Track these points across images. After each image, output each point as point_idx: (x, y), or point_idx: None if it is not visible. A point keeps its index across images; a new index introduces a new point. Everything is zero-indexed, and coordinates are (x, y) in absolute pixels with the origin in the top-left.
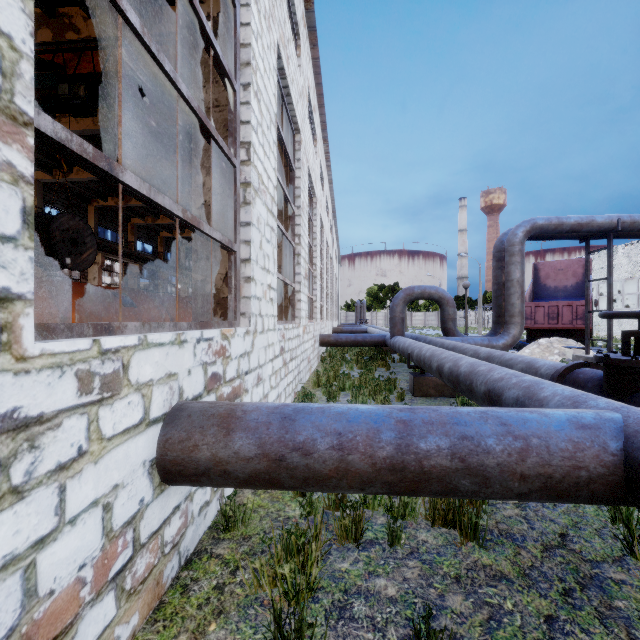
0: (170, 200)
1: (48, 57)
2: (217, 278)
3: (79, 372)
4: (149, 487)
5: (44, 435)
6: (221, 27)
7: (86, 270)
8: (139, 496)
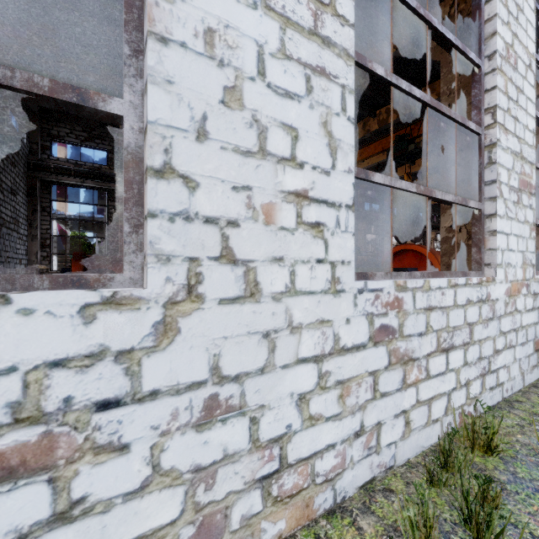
0: None
1: (400, 132)
2: None
3: None
4: None
5: (536, 298)
6: None
7: (383, 237)
8: None
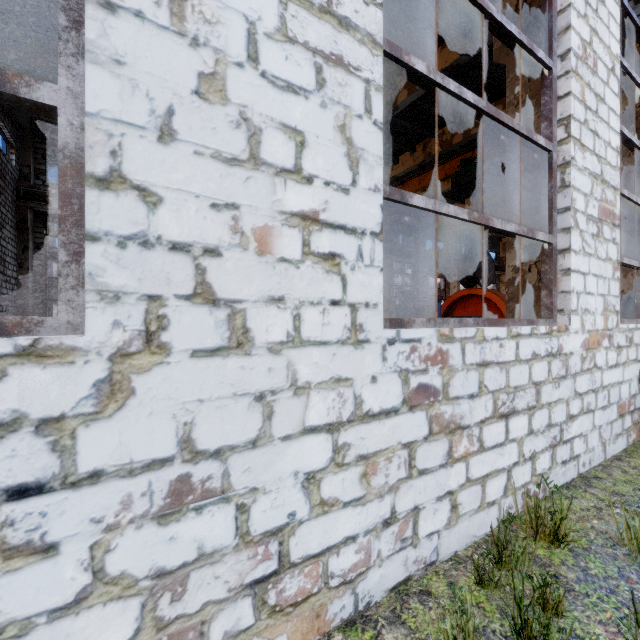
0: (634, 261)
1: (466, 155)
2: (633, 290)
3: (625, 335)
4: (637, 387)
5: (621, 352)
6: (637, 114)
7: (448, 281)
8: (635, 388)
